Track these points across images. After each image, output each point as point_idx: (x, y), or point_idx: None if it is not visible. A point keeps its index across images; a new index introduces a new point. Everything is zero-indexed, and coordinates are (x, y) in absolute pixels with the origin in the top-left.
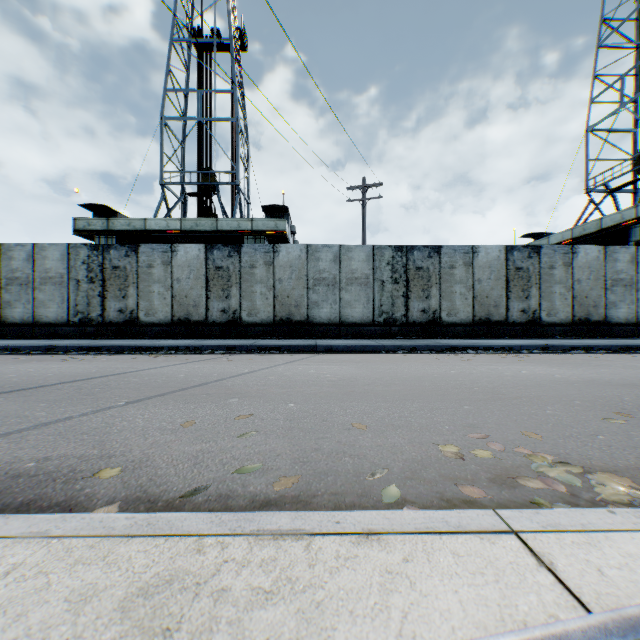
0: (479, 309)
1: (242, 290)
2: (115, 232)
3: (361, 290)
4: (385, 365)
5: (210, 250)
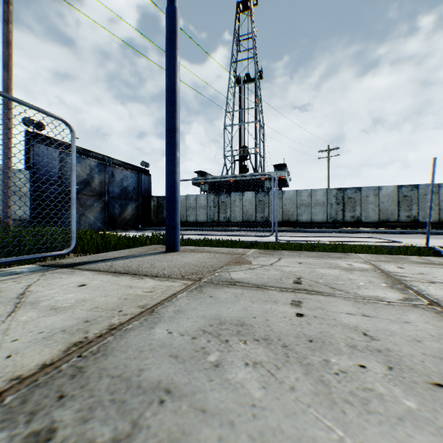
0: (382, 216)
1: (269, 209)
2: (208, 183)
3: (321, 208)
4: (322, 235)
5: (257, 194)
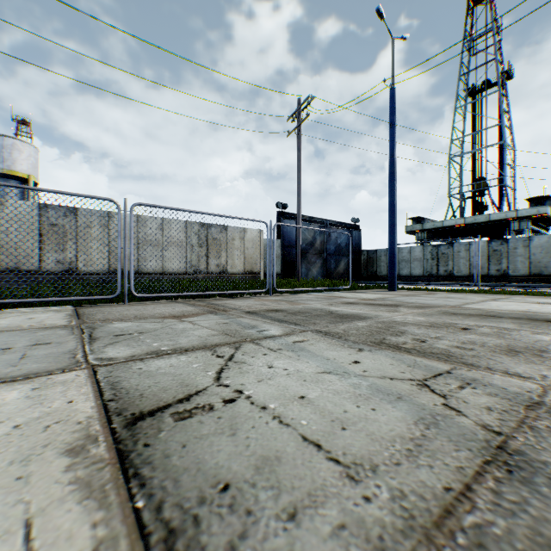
0: None
1: (507, 260)
2: (425, 230)
3: None
4: None
5: (489, 242)
